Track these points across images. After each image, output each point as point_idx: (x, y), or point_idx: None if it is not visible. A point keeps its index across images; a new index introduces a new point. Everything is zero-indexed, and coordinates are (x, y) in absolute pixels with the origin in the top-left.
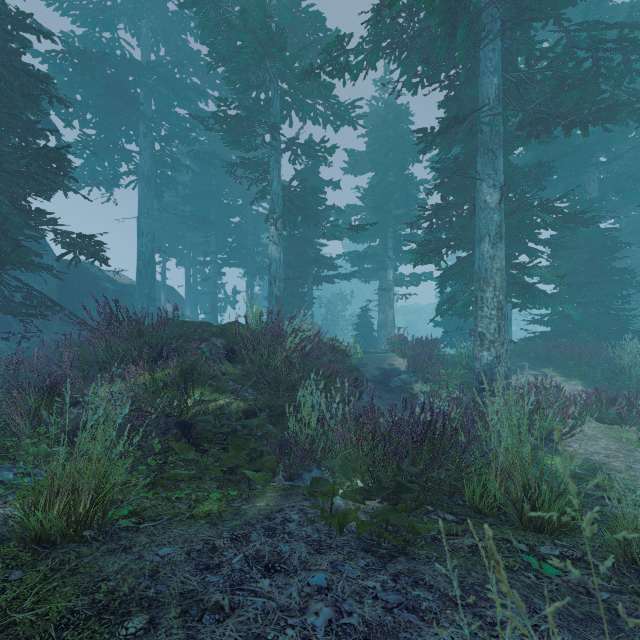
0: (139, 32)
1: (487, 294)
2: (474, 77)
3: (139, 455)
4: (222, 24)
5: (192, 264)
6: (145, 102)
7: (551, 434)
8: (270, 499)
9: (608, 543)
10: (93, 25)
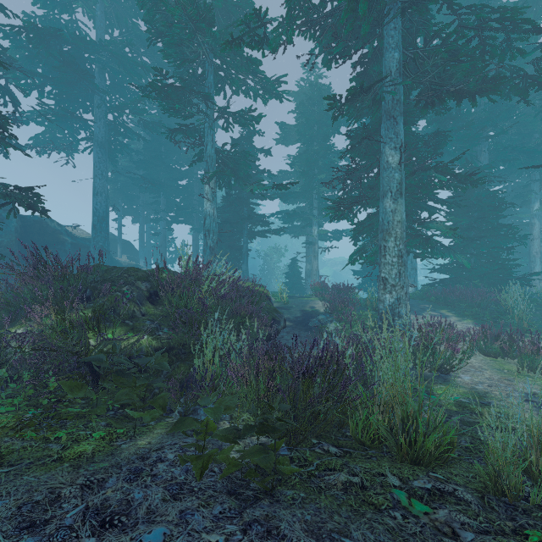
0: (93, 14)
1: (389, 243)
2: (380, 55)
3: (30, 394)
4: (159, 3)
5: (146, 221)
6: (99, 77)
7: (442, 367)
8: (155, 436)
9: (480, 475)
10: (52, 7)
